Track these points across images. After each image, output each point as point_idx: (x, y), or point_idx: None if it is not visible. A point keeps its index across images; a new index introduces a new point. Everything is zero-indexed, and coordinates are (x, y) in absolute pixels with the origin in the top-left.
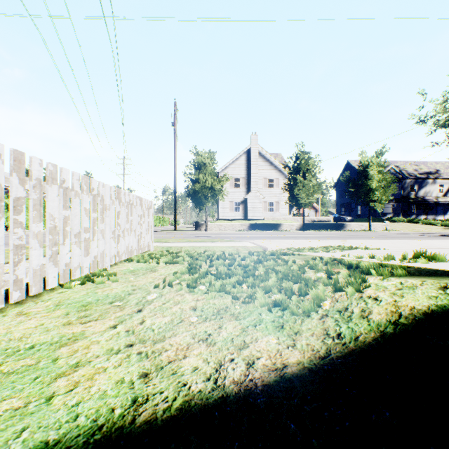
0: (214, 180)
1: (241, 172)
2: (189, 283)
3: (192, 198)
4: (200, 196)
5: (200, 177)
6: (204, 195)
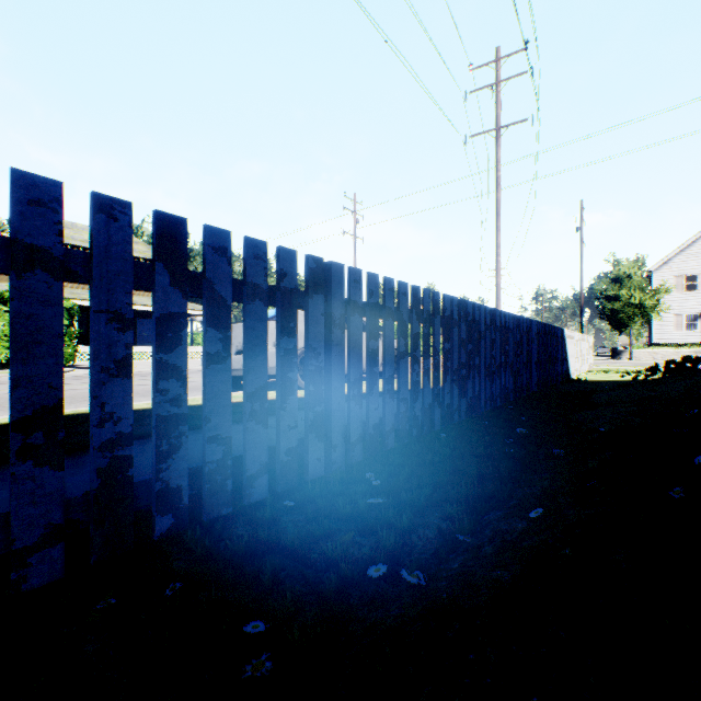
0: (642, 295)
1: (700, 265)
2: (637, 374)
3: (607, 320)
4: (621, 317)
5: (620, 292)
6: (626, 314)
